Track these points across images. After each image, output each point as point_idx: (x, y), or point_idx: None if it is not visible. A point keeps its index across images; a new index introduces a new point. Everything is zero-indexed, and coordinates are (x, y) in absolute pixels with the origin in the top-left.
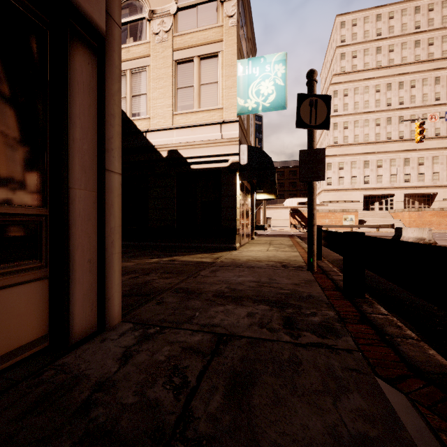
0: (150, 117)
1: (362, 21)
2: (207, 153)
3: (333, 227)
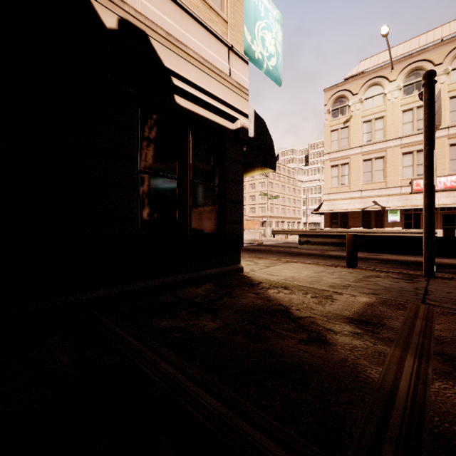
0: None
1: None
2: (209, 87)
3: None
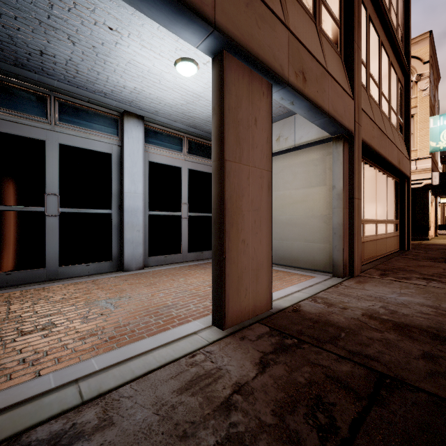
0: None
1: None
2: None
3: None
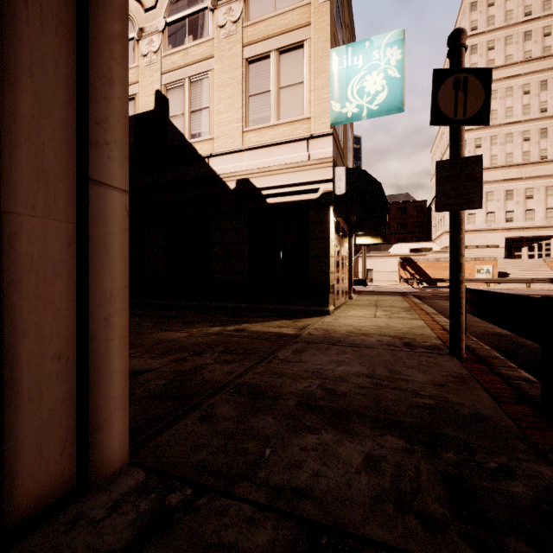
0: (214, 138)
1: None
2: (288, 181)
3: None
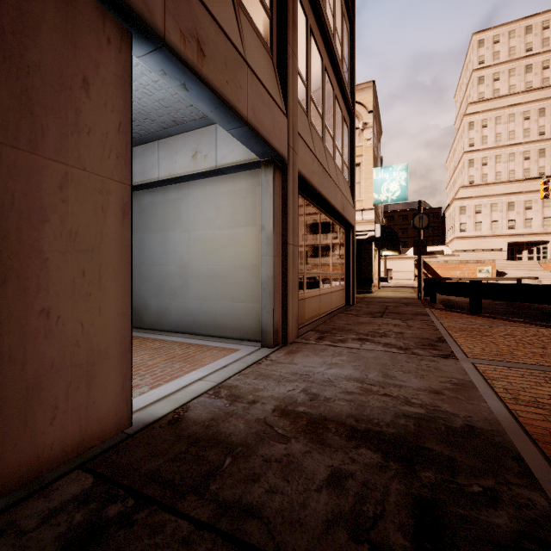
0: None
1: (506, 36)
2: None
3: (464, 279)
